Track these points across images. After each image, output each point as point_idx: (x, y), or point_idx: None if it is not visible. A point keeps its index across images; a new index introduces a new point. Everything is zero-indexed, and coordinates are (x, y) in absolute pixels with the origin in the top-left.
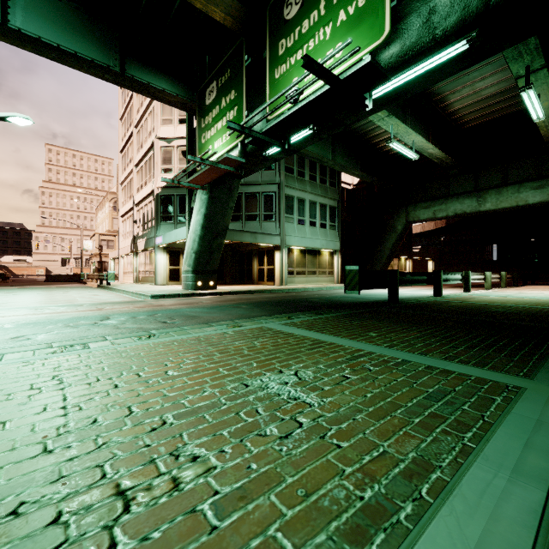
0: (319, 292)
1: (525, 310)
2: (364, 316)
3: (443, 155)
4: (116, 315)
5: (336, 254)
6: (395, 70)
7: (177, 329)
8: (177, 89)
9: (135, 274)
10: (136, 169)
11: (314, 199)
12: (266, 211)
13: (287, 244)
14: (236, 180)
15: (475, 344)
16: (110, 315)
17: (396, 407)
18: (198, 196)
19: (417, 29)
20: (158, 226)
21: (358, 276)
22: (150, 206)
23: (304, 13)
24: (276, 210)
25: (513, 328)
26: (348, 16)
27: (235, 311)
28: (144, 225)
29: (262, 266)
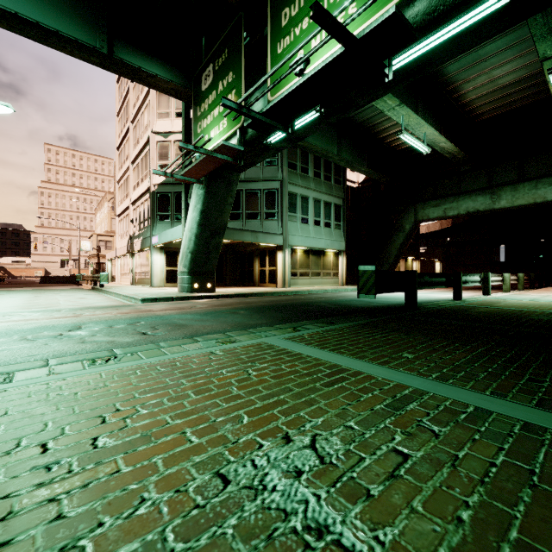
0: (325, 295)
1: None
2: (386, 327)
3: (456, 149)
4: (91, 323)
5: (341, 254)
6: (420, 33)
7: (151, 347)
8: (172, 75)
9: (132, 275)
10: (133, 166)
11: (318, 197)
12: (268, 209)
13: (290, 243)
14: (235, 174)
15: None
16: (84, 323)
17: None
18: (194, 191)
19: None
20: (154, 224)
21: (375, 278)
22: (146, 204)
23: None
24: (278, 208)
25: None
26: None
27: (231, 318)
28: (140, 224)
29: (263, 267)
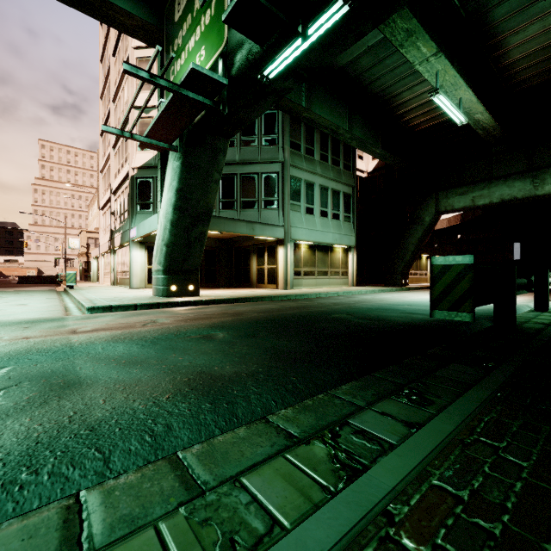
0: (338, 300)
1: None
2: None
3: (492, 123)
4: None
5: (351, 251)
6: None
7: None
8: (138, 10)
9: (113, 274)
10: (114, 151)
11: (325, 183)
12: (266, 196)
13: (293, 237)
14: (222, 140)
15: None
16: None
17: None
18: (169, 164)
19: None
20: (133, 215)
21: (473, 279)
22: (126, 192)
23: None
24: (279, 195)
25: None
26: None
27: (191, 356)
28: (121, 216)
29: (261, 265)
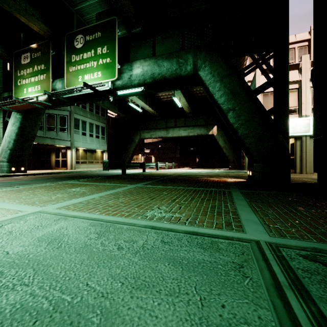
0: (94, 172)
1: (163, 174)
2: (108, 178)
3: (153, 111)
4: None
5: (105, 152)
6: (120, 89)
7: (27, 185)
8: None
9: None
10: None
11: (92, 122)
12: (61, 126)
13: (75, 146)
14: (42, 109)
15: (133, 181)
16: None
17: (102, 189)
18: (13, 114)
19: (127, 79)
20: None
21: (108, 164)
22: None
23: (85, 50)
24: (68, 126)
25: (149, 178)
26: (103, 63)
27: (48, 181)
28: None
29: (58, 158)
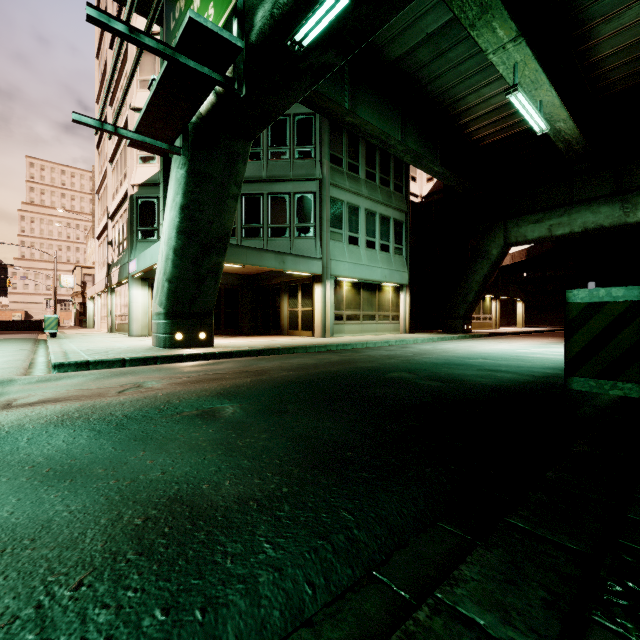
0: (392, 352)
1: None
2: None
3: (576, 135)
4: None
5: (403, 290)
6: None
7: None
8: None
9: (110, 319)
10: (112, 166)
11: (372, 208)
12: (300, 222)
13: (333, 273)
14: (241, 142)
15: None
16: None
17: None
18: (172, 174)
19: None
20: (133, 244)
21: None
22: (125, 216)
23: None
24: (316, 220)
25: None
26: None
27: (169, 457)
28: (119, 246)
29: (294, 307)
